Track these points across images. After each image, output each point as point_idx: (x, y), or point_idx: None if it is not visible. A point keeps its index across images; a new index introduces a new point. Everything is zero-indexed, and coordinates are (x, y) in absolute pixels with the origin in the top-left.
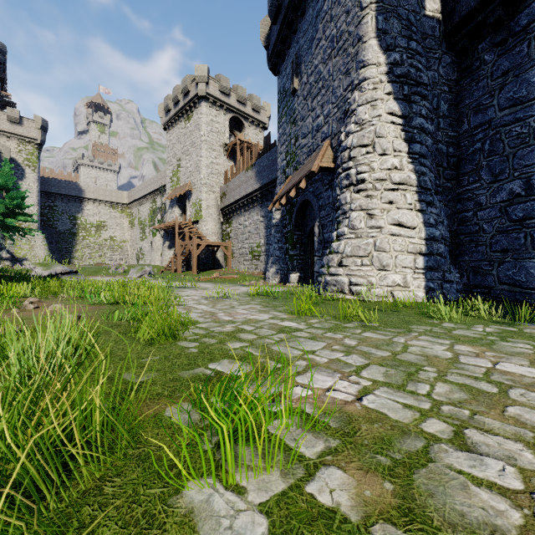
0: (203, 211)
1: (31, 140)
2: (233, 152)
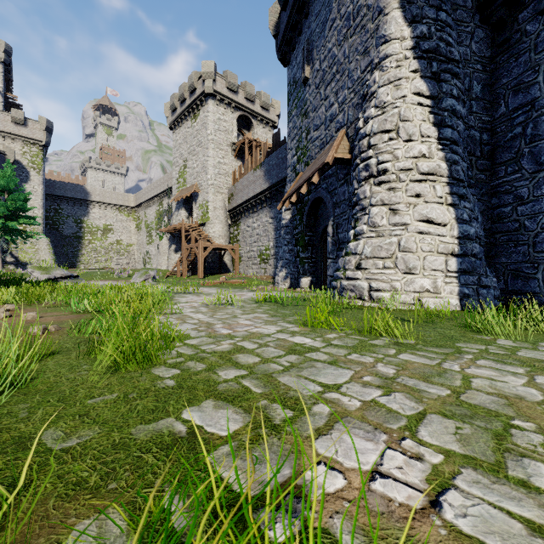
0: (210, 213)
1: (36, 141)
2: (241, 152)
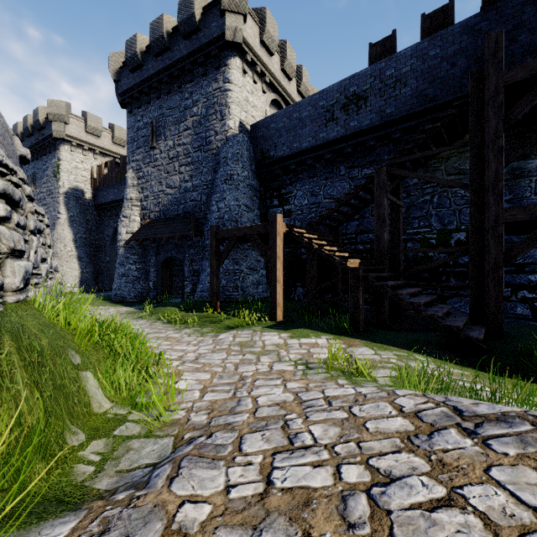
0: None
1: None
2: None
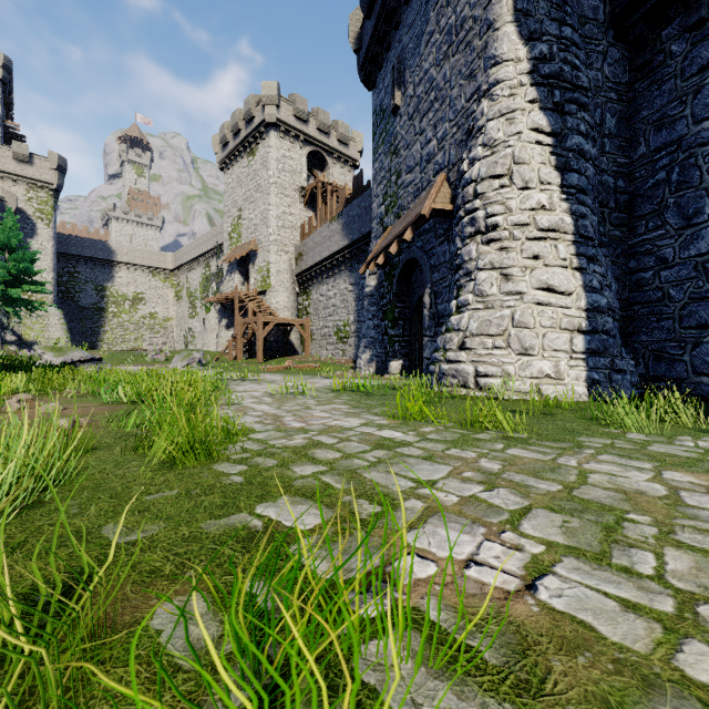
0: (272, 278)
1: (44, 184)
2: (313, 199)
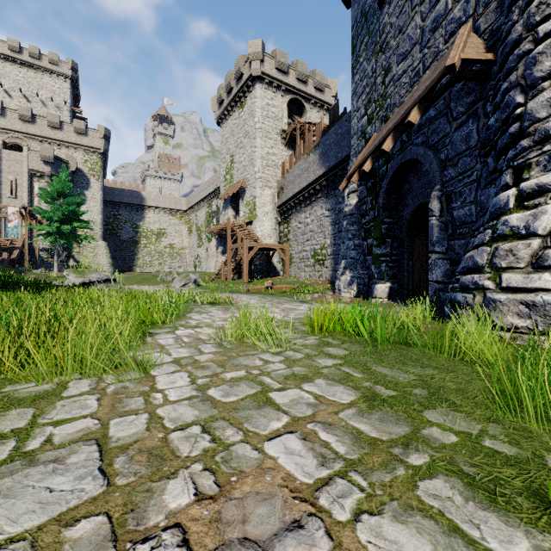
0: (257, 210)
1: (95, 149)
2: (292, 140)
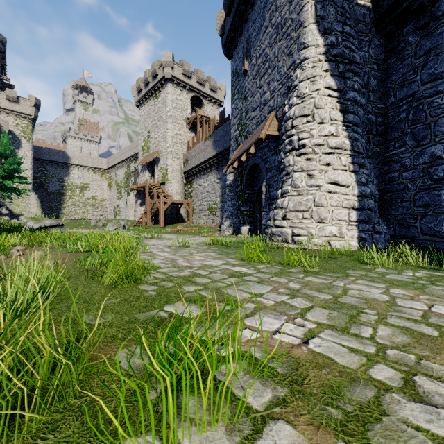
0: (169, 175)
1: (26, 115)
2: (194, 125)
